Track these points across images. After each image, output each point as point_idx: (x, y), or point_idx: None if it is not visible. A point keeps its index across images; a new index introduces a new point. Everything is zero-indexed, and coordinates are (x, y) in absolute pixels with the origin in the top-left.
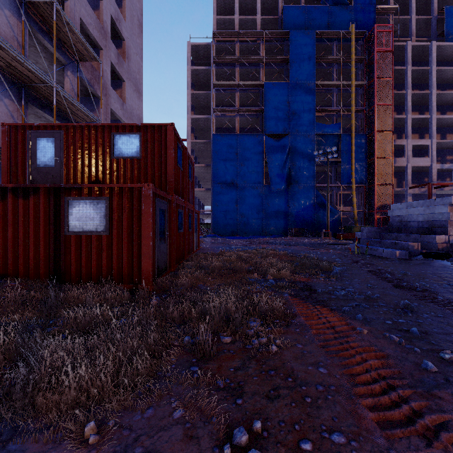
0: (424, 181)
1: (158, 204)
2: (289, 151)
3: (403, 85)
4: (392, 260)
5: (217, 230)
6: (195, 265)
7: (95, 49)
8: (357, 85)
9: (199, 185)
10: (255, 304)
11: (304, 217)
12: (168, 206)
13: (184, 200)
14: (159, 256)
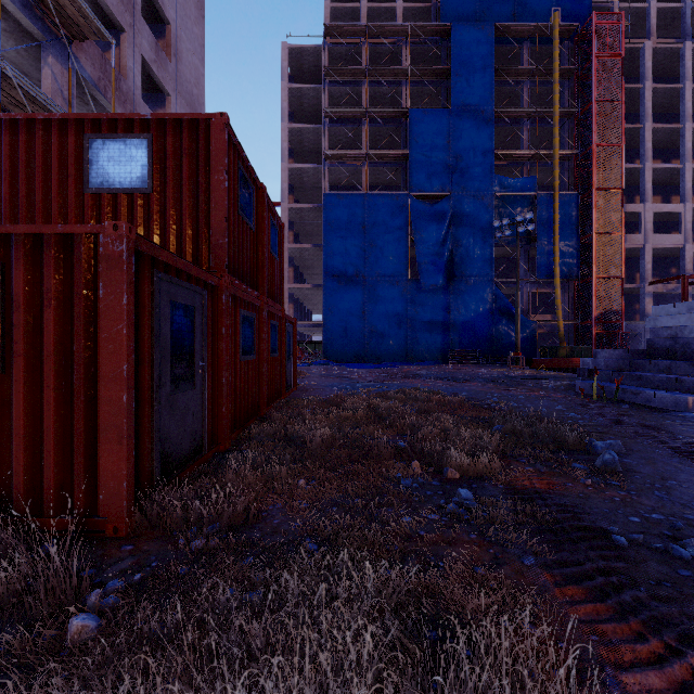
0: (670, 273)
1: (165, 290)
2: (450, 222)
3: (636, 116)
4: (686, 417)
5: (332, 353)
6: (277, 432)
7: (112, 31)
8: (562, 115)
9: (304, 281)
10: (444, 624)
11: (474, 332)
12: (208, 299)
13: (258, 294)
14: (171, 425)
